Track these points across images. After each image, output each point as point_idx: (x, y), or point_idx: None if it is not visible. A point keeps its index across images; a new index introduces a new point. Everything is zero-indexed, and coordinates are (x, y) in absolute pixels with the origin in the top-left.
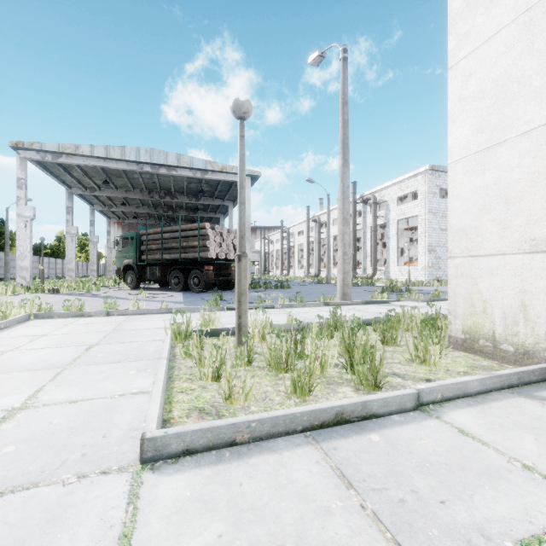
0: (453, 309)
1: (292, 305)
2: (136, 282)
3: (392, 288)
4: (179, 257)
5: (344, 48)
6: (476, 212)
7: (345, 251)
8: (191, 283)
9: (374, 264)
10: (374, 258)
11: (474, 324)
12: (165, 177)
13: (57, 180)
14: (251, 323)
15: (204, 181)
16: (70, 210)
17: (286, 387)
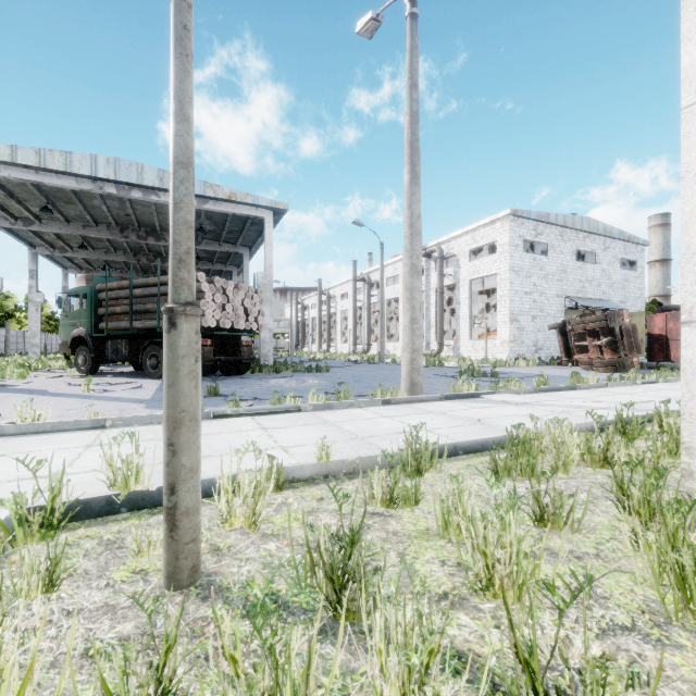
0: None
1: (330, 406)
2: (92, 364)
3: (472, 371)
4: (157, 325)
5: None
6: None
7: (415, 316)
8: None
9: (441, 336)
10: (441, 329)
11: None
12: (143, 206)
13: None
14: (222, 485)
15: (204, 214)
16: None
17: None
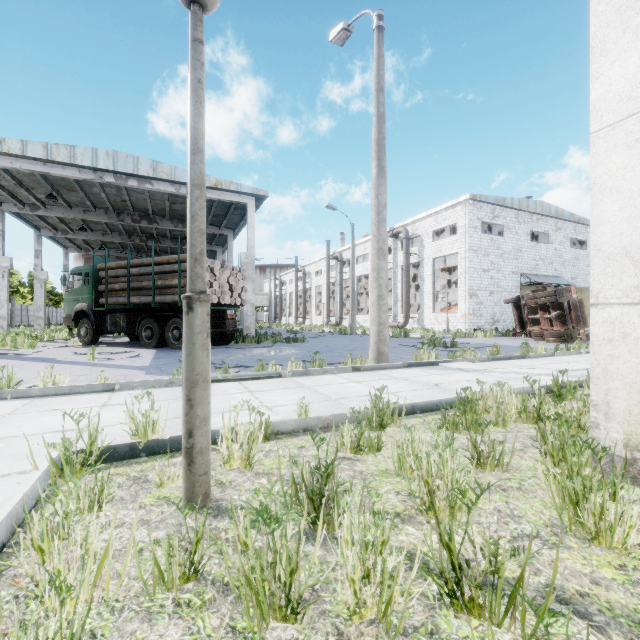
0: (603, 400)
1: (307, 372)
2: (93, 335)
3: (433, 342)
4: (152, 300)
5: (379, 13)
6: None
7: (381, 294)
8: (169, 337)
9: (407, 310)
10: (407, 303)
11: None
12: (138, 193)
13: None
14: (224, 434)
15: None
16: None
17: None
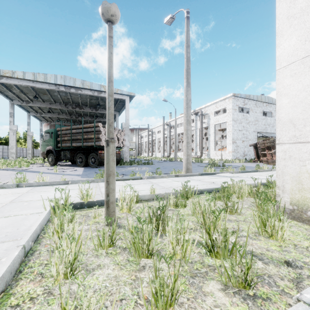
0: (281, 184)
1: (154, 177)
2: (55, 161)
3: (214, 164)
4: (82, 145)
5: (187, 10)
6: (304, 107)
7: (188, 141)
8: (90, 162)
9: (201, 149)
10: (201, 146)
11: (302, 198)
12: (75, 95)
13: (2, 95)
14: (120, 198)
15: (100, 98)
16: (12, 114)
17: (145, 303)
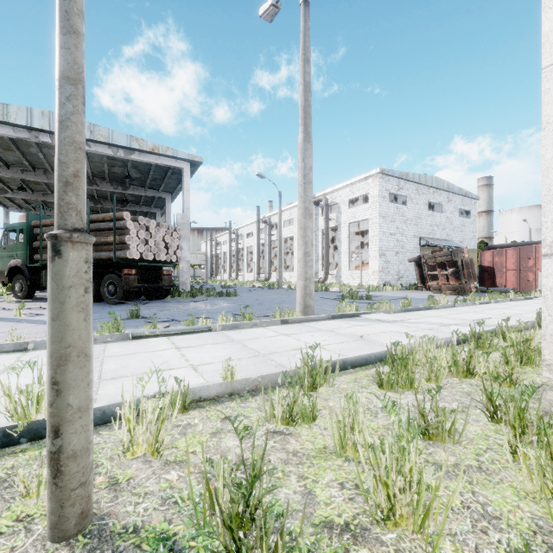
0: None
1: (237, 326)
2: (28, 291)
3: (351, 295)
4: None
5: None
6: None
7: (308, 250)
8: (105, 292)
9: (326, 267)
10: (326, 261)
11: None
12: None
13: None
14: (123, 415)
15: (130, 164)
16: None
17: None
